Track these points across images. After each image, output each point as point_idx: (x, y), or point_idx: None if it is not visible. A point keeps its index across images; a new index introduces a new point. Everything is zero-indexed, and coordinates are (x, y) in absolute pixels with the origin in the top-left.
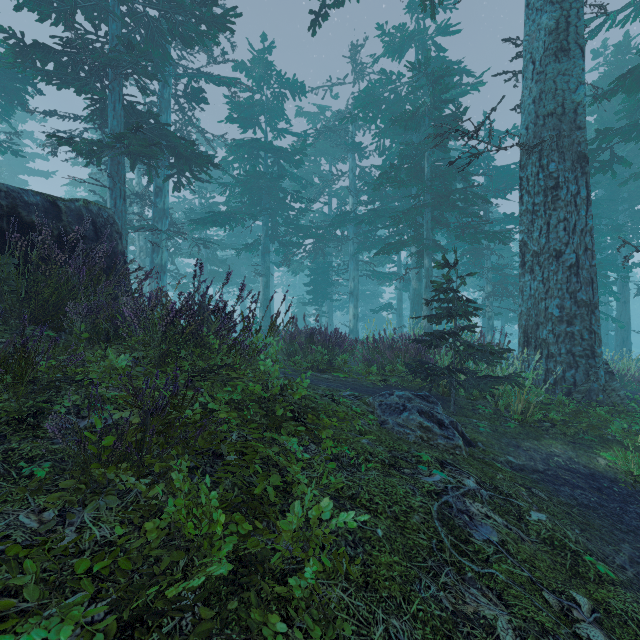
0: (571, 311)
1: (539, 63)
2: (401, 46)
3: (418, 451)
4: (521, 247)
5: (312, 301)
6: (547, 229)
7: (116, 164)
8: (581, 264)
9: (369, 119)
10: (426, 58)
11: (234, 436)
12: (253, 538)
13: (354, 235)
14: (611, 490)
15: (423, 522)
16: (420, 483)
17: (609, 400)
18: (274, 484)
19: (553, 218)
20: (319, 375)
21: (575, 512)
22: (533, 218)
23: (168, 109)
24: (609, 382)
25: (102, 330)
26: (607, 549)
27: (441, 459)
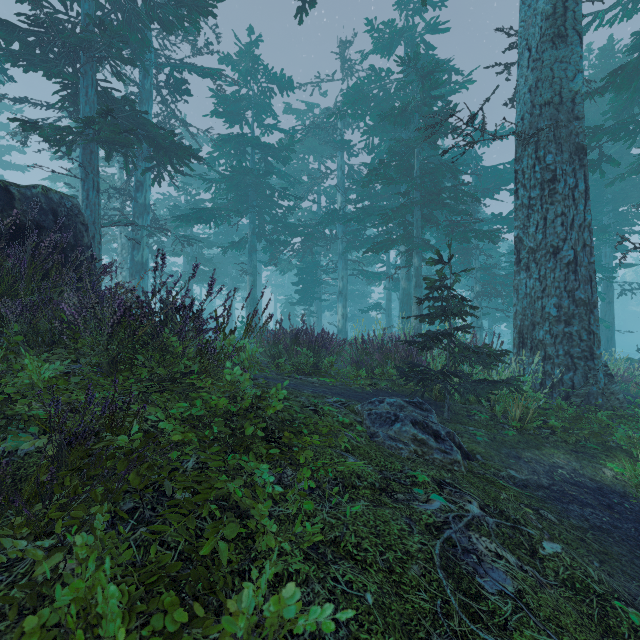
0: (569, 310)
1: (535, 50)
2: (390, 42)
3: (413, 470)
4: (516, 243)
5: (300, 301)
6: (544, 224)
7: (88, 153)
8: (579, 261)
9: (358, 116)
10: (416, 53)
11: (191, 463)
12: (186, 638)
13: (343, 234)
14: (622, 507)
15: (424, 574)
16: (417, 514)
17: (609, 404)
18: (229, 538)
19: (550, 212)
20: (304, 379)
21: (590, 538)
22: (529, 213)
23: (149, 100)
24: (608, 385)
25: (42, 332)
26: (632, 586)
27: (439, 479)
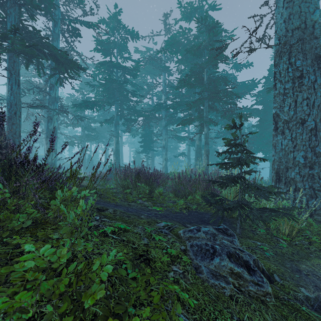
0: (312, 160)
1: None
2: (190, 14)
3: (241, 320)
4: (274, 117)
5: (143, 151)
6: (295, 105)
7: (12, 62)
8: (318, 128)
9: (173, 52)
10: (205, 16)
11: None
12: None
13: (165, 116)
14: None
15: None
16: None
17: None
18: None
19: (299, 97)
20: (143, 202)
21: None
22: (284, 98)
23: (58, 39)
24: None
25: None
26: None
27: None
